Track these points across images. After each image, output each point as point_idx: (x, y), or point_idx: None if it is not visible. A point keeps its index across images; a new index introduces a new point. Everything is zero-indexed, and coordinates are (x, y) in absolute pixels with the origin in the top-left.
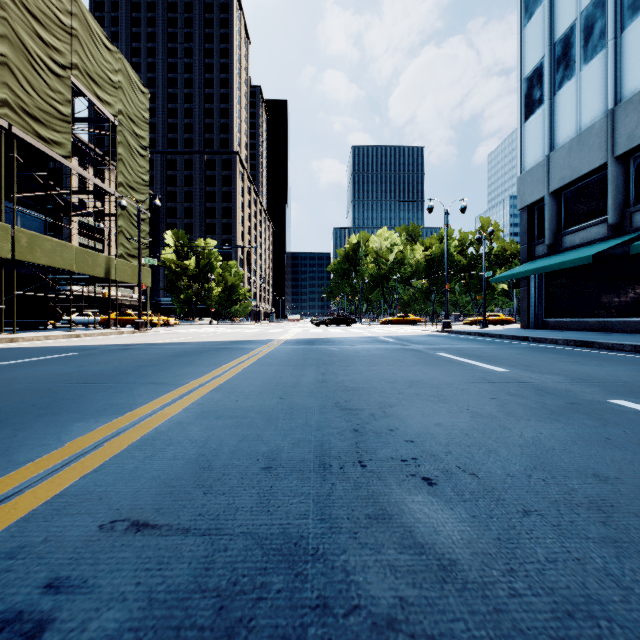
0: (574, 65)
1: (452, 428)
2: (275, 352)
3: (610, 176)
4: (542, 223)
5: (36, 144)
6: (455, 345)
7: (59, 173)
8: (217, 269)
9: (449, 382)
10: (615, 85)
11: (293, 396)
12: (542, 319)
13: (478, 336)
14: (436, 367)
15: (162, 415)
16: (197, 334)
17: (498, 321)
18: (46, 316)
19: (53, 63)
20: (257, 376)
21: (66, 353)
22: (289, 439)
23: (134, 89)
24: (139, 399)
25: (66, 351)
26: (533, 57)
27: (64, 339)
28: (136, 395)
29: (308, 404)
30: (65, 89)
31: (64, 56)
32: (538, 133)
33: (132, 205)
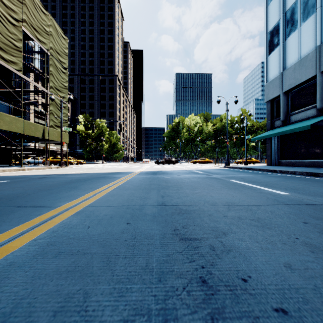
0: (297, 23)
1: (310, 275)
2: (132, 179)
3: (318, 82)
4: (278, 109)
5: (0, 62)
6: (237, 175)
7: (23, 85)
8: (106, 135)
9: (255, 204)
10: (321, 32)
11: (138, 220)
12: (278, 160)
13: (246, 169)
14: (237, 190)
15: (2, 251)
16: (92, 168)
17: (251, 162)
18: (10, 159)
19: (11, 17)
20: (115, 199)
21: (3, 180)
22: (122, 307)
23: (59, 36)
24: (5, 225)
25: (5, 179)
26: (273, 20)
27: (14, 171)
28: (7, 220)
29: (150, 231)
30: (18, 33)
31: (17, 14)
32: (276, 61)
33: (58, 99)
